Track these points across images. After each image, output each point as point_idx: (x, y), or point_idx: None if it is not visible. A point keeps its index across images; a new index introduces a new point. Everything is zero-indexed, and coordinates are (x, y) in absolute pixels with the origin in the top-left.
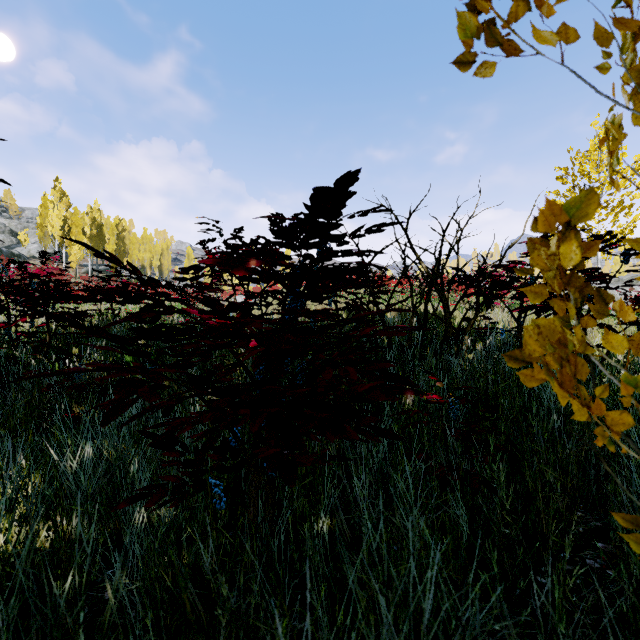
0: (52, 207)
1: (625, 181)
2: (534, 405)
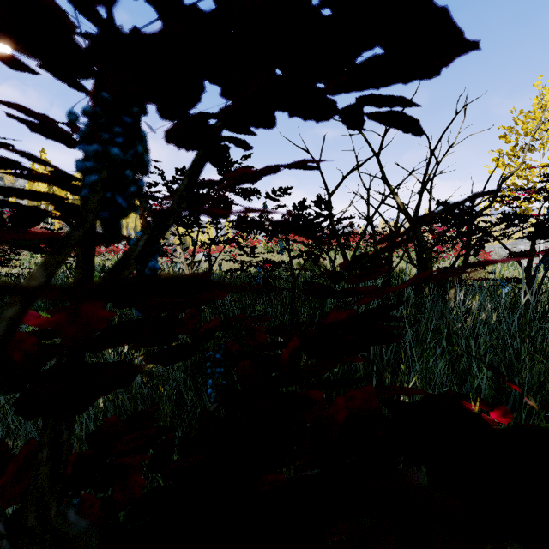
0: None
1: None
2: None
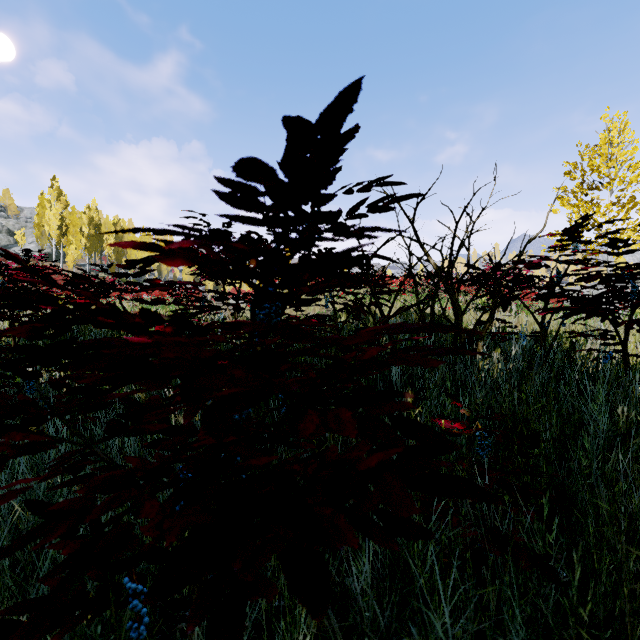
0: (49, 206)
1: (637, 176)
2: (586, 439)
